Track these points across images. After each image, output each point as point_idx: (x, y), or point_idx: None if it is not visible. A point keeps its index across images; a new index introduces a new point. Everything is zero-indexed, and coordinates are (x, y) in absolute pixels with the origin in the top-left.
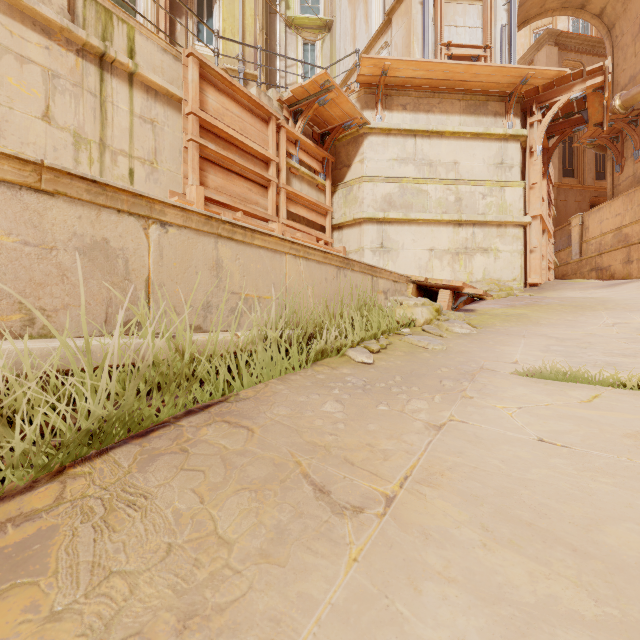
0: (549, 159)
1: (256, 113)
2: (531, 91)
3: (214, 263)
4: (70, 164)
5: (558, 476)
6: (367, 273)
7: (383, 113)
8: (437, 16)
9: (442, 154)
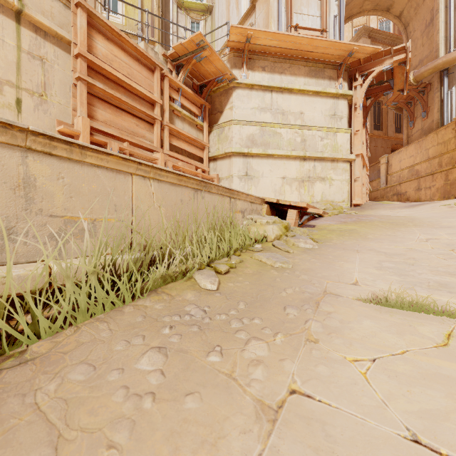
0: (367, 114)
1: (143, 62)
2: (355, 62)
3: (20, 181)
4: None
5: None
6: (225, 195)
7: (247, 72)
8: (288, 5)
9: (291, 106)
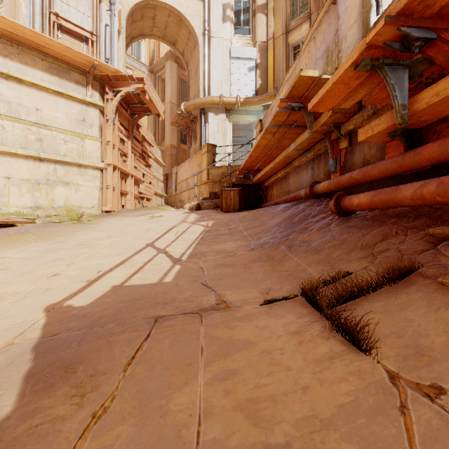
0: (133, 128)
1: None
2: (105, 76)
3: None
4: None
5: None
6: None
7: None
8: None
9: (22, 98)
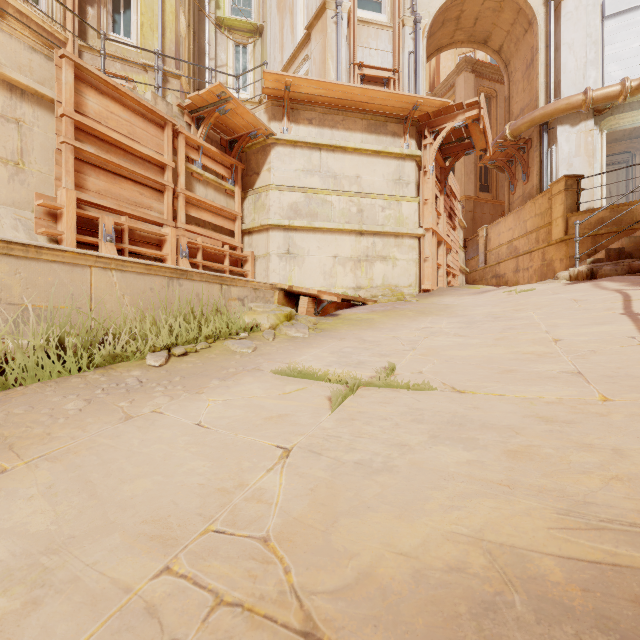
0: (446, 178)
1: (149, 118)
2: (424, 116)
3: None
4: None
5: (165, 449)
6: (214, 282)
7: (290, 125)
8: (351, 37)
9: (346, 168)
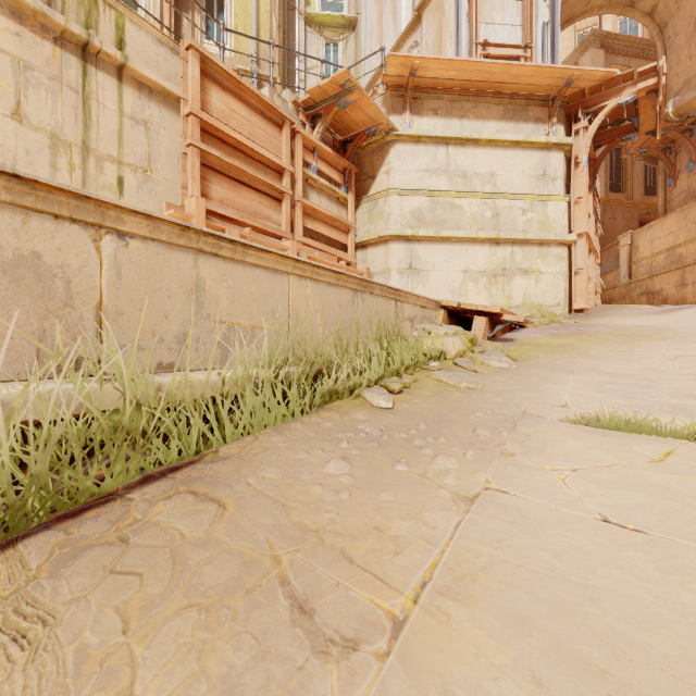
0: (596, 171)
1: (268, 116)
2: (576, 95)
3: (193, 285)
4: (46, 170)
5: (635, 581)
6: (390, 297)
7: (412, 118)
8: (472, 12)
9: (477, 164)
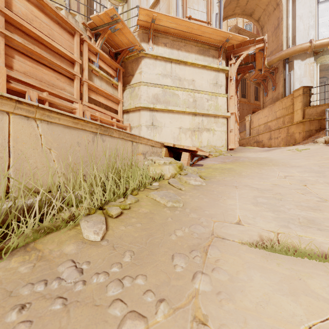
0: (238, 85)
1: (63, 26)
2: (230, 47)
3: None
4: None
5: None
6: (127, 139)
7: (153, 46)
8: (184, 1)
9: (186, 74)
